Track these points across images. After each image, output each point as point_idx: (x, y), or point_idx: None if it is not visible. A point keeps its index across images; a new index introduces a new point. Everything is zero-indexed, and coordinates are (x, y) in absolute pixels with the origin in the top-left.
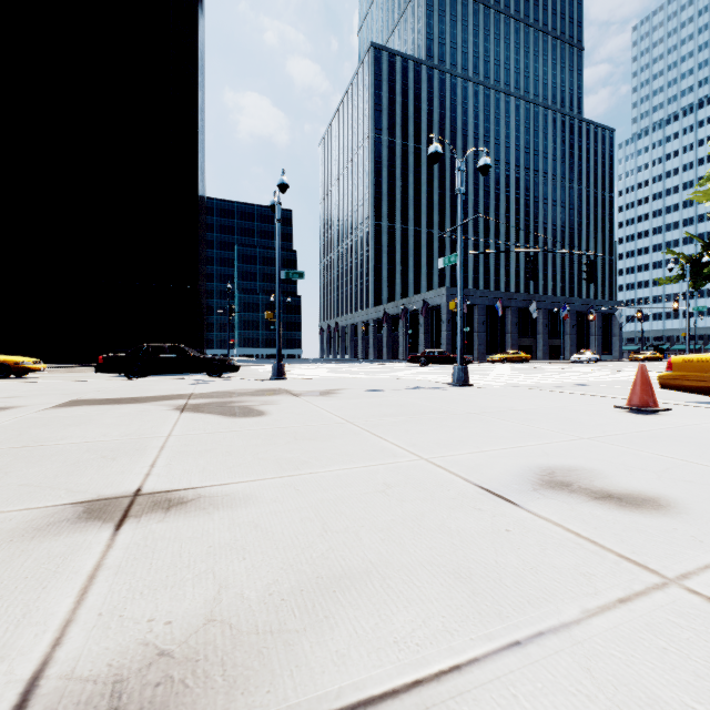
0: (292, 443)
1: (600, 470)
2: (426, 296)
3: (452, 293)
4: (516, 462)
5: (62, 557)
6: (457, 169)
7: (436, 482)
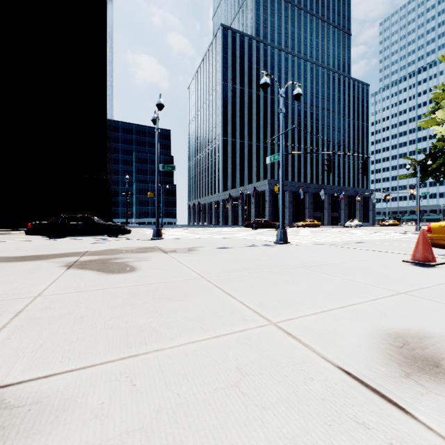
0: (149, 303)
1: None
2: (256, 185)
3: (272, 183)
4: (362, 325)
5: None
6: (280, 95)
7: (294, 362)
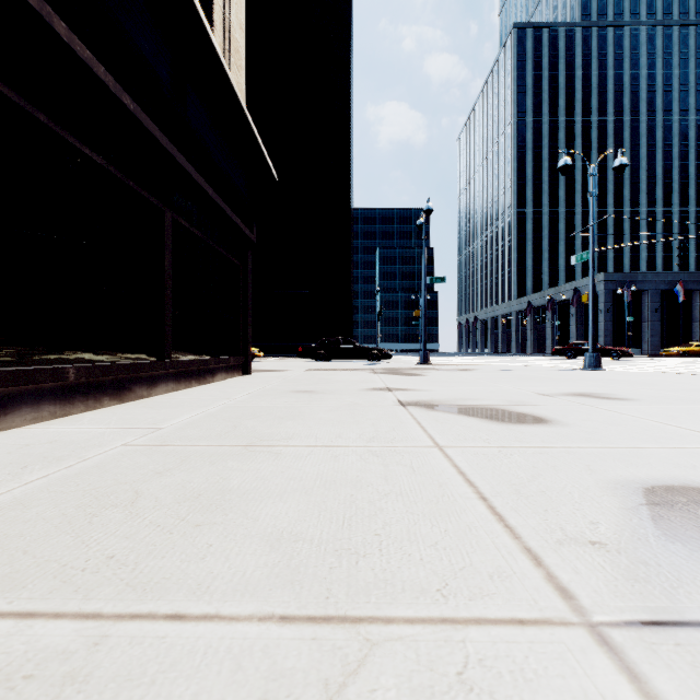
0: (445, 383)
1: (617, 394)
2: (578, 284)
3: (611, 279)
4: (570, 391)
5: (381, 393)
6: (588, 174)
7: (517, 392)
